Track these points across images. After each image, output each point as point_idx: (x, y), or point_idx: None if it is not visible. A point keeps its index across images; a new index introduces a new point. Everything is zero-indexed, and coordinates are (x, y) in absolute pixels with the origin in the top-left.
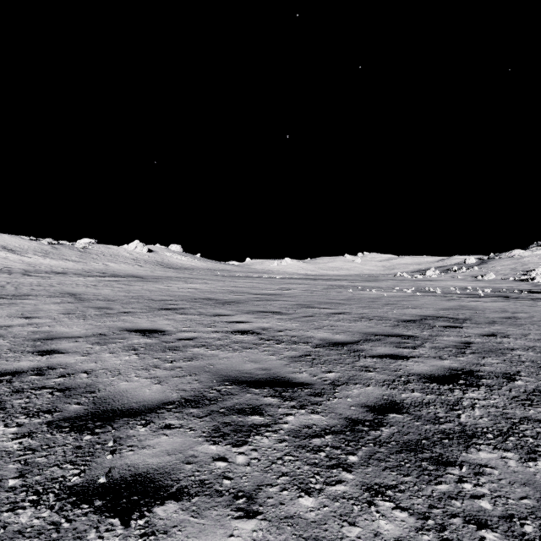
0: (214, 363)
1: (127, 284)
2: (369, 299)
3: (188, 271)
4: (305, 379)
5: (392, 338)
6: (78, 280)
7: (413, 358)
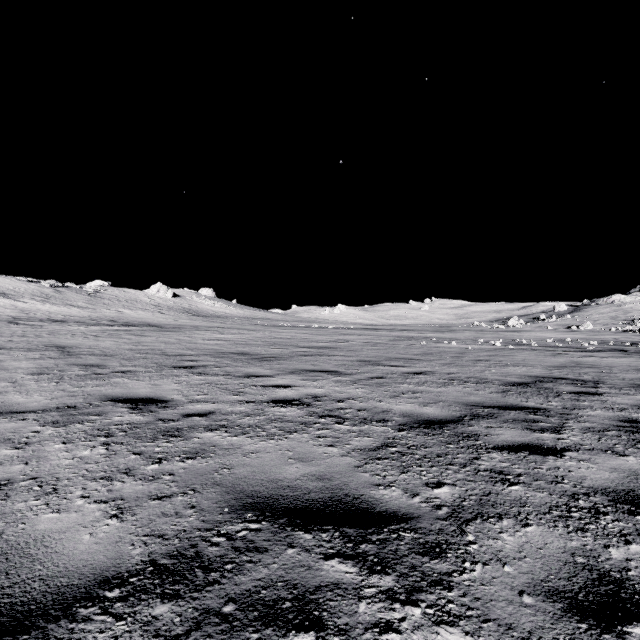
0: (232, 463)
1: (138, 334)
2: (452, 354)
3: (220, 320)
4: (399, 505)
5: (511, 412)
6: (77, 329)
7: (570, 453)
